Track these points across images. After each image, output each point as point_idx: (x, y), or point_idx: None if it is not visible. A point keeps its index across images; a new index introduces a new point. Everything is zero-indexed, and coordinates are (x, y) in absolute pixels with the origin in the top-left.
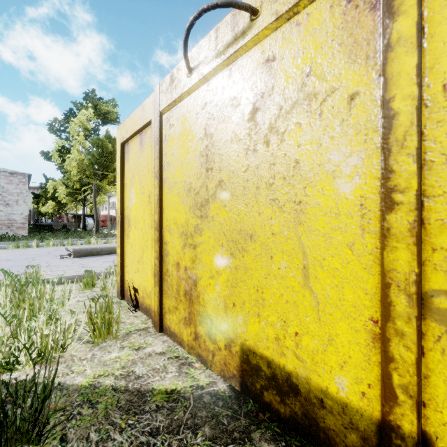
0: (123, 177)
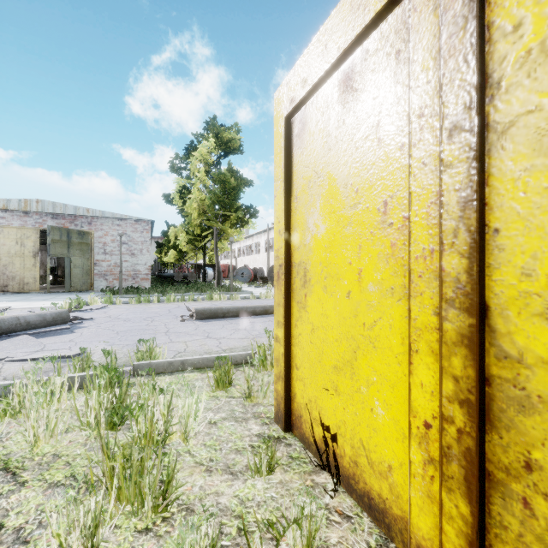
0: (288, 184)
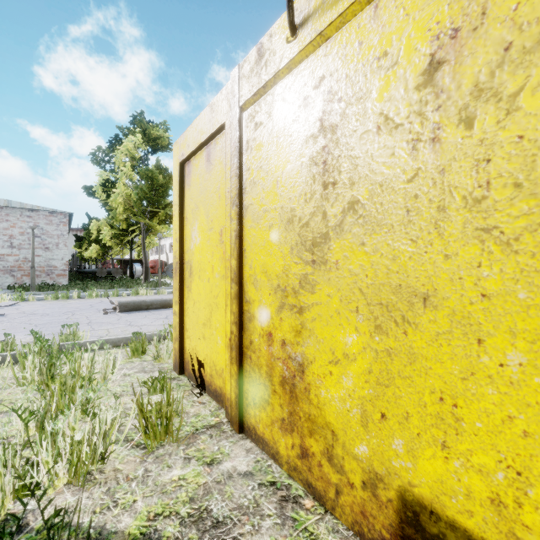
0: (182, 208)
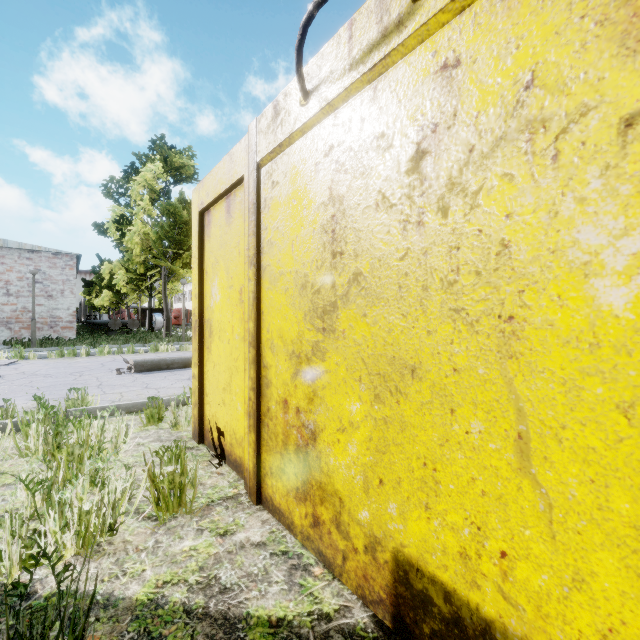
0: (202, 261)
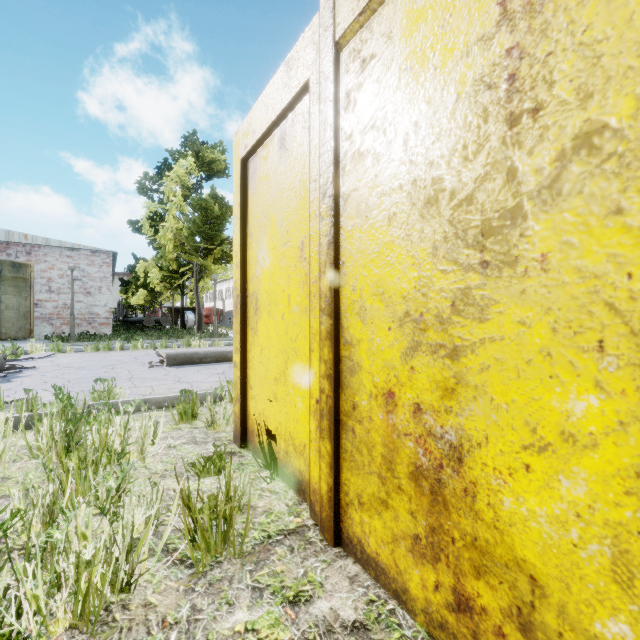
0: (244, 221)
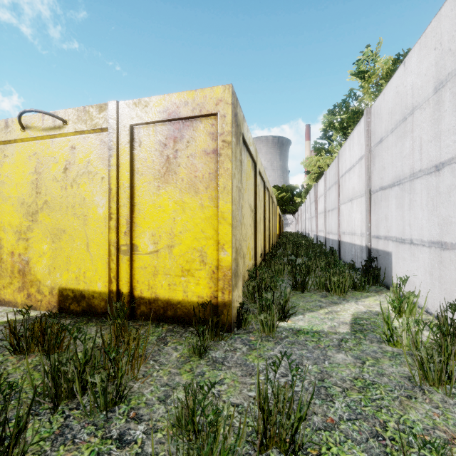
0: None
